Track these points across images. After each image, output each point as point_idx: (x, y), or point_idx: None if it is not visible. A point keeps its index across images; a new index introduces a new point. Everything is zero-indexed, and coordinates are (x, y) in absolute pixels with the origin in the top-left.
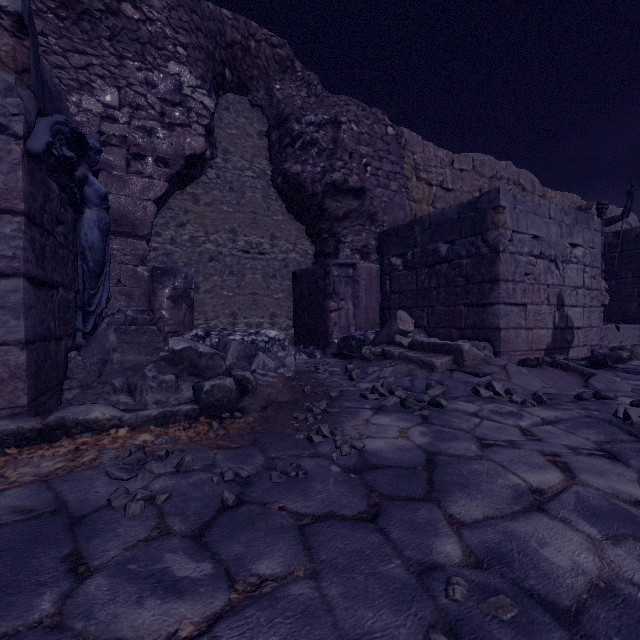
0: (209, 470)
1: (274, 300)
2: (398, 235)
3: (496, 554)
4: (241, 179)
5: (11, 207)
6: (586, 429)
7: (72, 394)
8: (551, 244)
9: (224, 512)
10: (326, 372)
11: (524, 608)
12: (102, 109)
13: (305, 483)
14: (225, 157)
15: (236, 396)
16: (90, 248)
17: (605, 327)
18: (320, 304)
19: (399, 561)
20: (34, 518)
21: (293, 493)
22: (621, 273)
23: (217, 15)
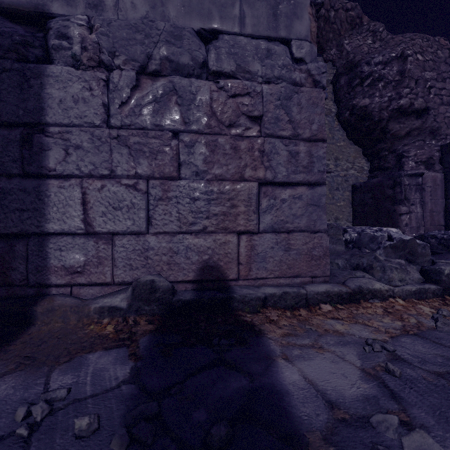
0: None
1: (337, 207)
2: None
3: None
4: None
5: (320, 137)
6: None
7: None
8: None
9: None
10: None
11: None
12: None
13: None
14: None
15: None
16: None
17: None
18: (387, 209)
19: None
20: None
21: None
22: None
23: None
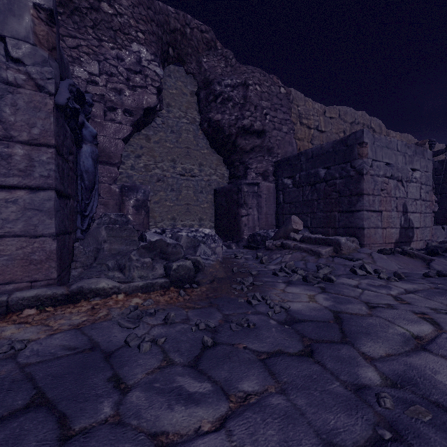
0: (186, 322)
1: (201, 209)
2: (289, 163)
3: (404, 378)
4: (179, 124)
5: (46, 142)
6: (439, 296)
7: (77, 272)
8: (399, 169)
9: (206, 350)
10: (242, 258)
11: (435, 414)
12: (88, 76)
13: (255, 331)
14: (168, 109)
15: (193, 273)
16: (86, 171)
17: (434, 227)
18: (234, 211)
19: (338, 383)
20: (79, 353)
21: (249, 338)
22: (444, 189)
23: (164, 10)
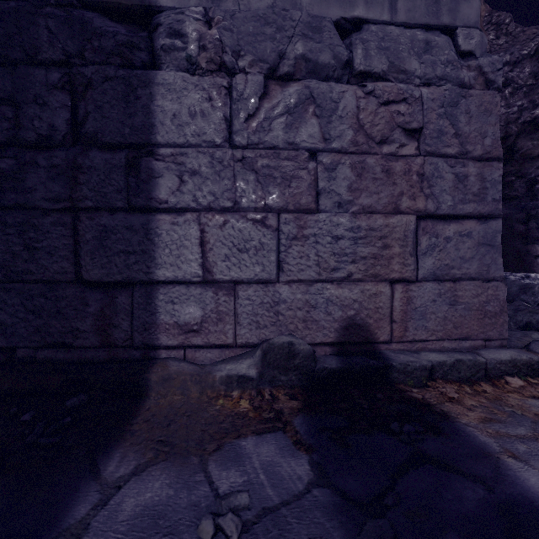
0: None
1: None
2: None
3: None
4: None
5: (494, 155)
6: None
7: None
8: None
9: None
10: None
11: None
12: None
13: None
14: None
15: None
16: None
17: None
18: (517, 249)
19: None
20: None
21: None
22: None
23: None
